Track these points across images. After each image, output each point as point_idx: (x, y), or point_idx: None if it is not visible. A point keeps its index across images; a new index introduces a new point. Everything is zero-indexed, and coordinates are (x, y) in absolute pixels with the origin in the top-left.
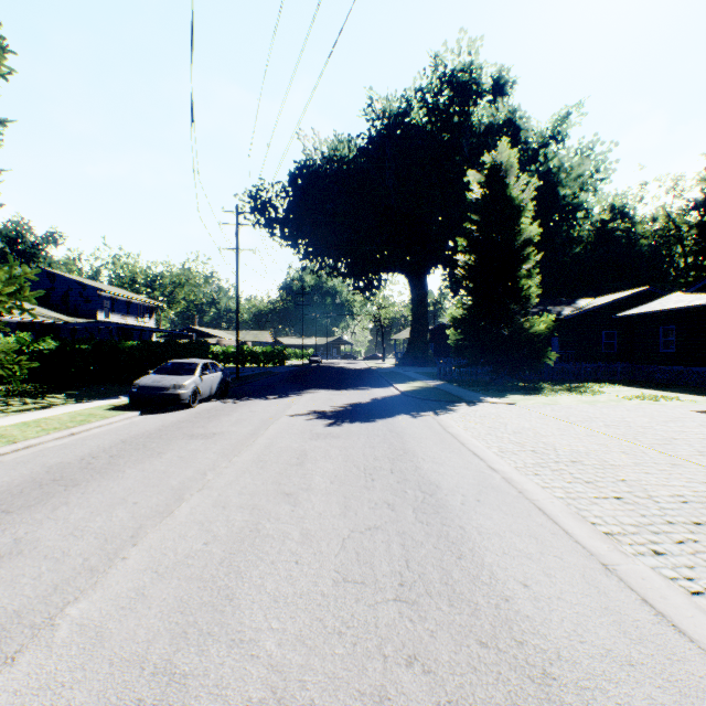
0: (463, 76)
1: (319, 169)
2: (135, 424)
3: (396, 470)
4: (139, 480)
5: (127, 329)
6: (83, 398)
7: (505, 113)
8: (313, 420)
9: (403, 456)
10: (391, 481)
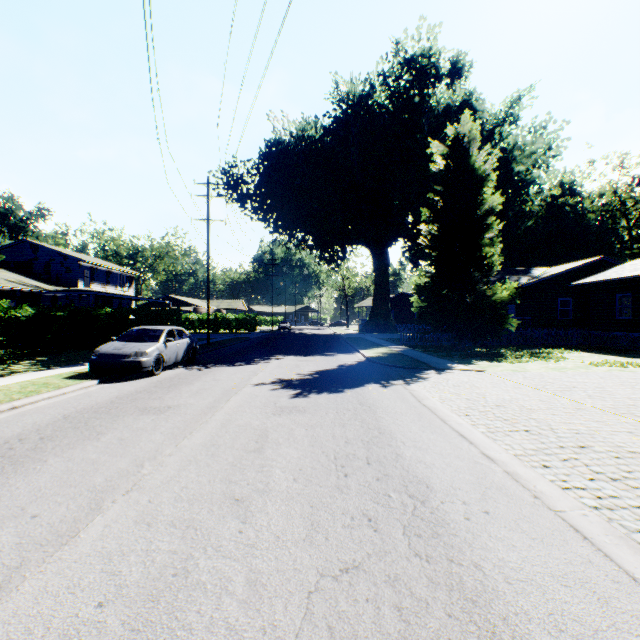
0: (423, 61)
1: (287, 146)
2: (88, 394)
3: (373, 459)
4: (57, 475)
5: (107, 297)
6: (49, 365)
7: (462, 95)
8: (278, 390)
9: (378, 438)
10: (368, 478)
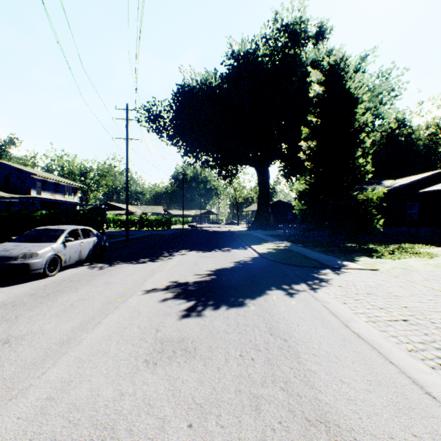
0: (295, 27)
1: (193, 88)
2: None
3: None
4: None
5: (55, 203)
6: None
7: (324, 52)
8: (168, 302)
9: None
10: None
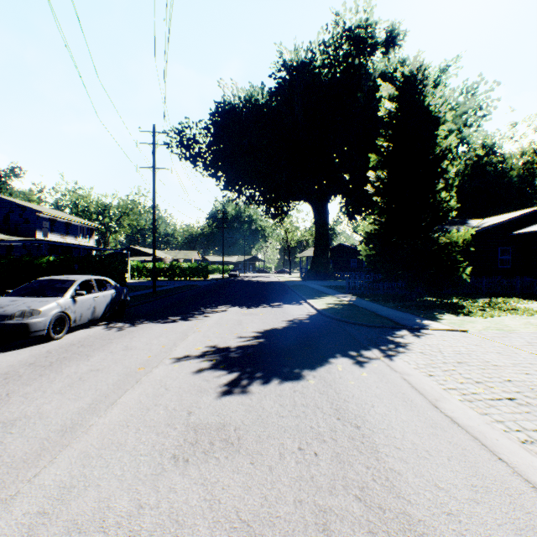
0: (360, 32)
1: (235, 106)
2: None
3: None
4: None
5: (66, 247)
6: None
7: (396, 63)
8: (204, 374)
9: None
10: None
